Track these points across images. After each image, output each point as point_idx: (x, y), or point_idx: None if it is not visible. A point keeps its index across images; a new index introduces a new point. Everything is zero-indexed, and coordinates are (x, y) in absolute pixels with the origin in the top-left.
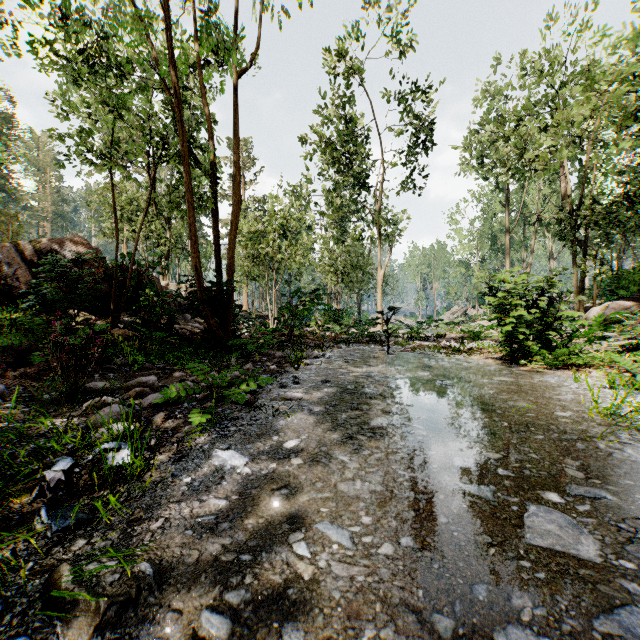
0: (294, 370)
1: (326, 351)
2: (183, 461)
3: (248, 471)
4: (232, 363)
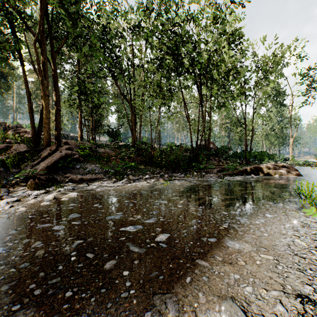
0: None
1: None
2: None
3: None
4: None
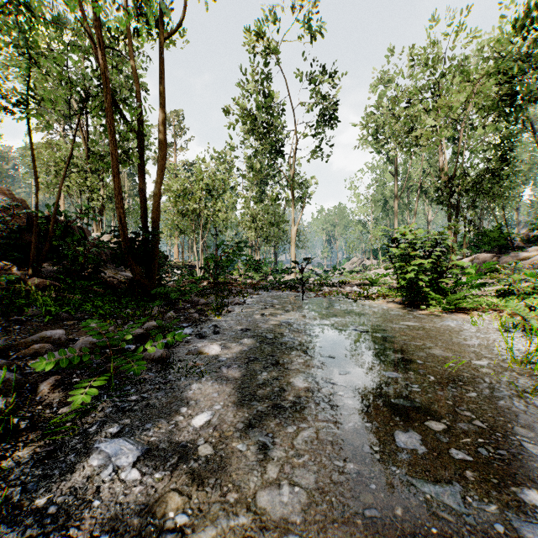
0: (215, 318)
1: (247, 297)
2: (51, 458)
3: (136, 476)
4: (154, 311)
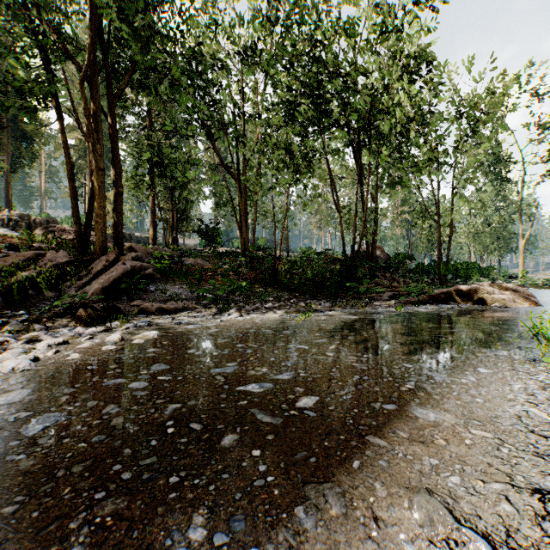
0: None
1: None
2: None
3: None
4: None
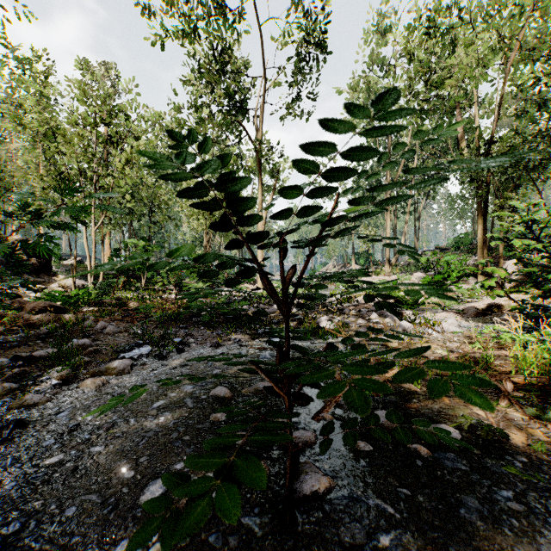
0: None
1: None
2: None
3: None
4: None
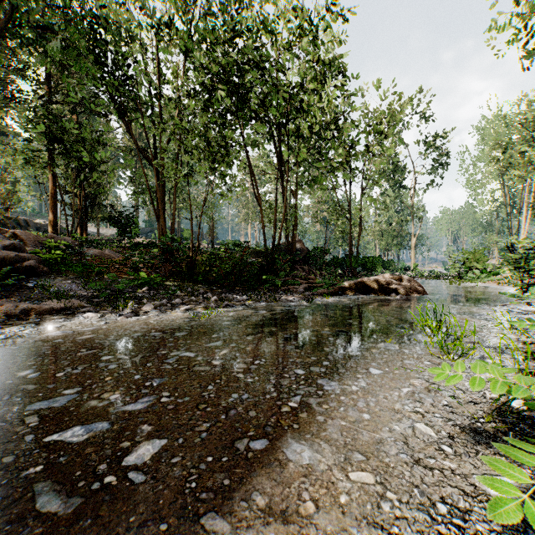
0: None
1: None
2: None
3: None
4: None
